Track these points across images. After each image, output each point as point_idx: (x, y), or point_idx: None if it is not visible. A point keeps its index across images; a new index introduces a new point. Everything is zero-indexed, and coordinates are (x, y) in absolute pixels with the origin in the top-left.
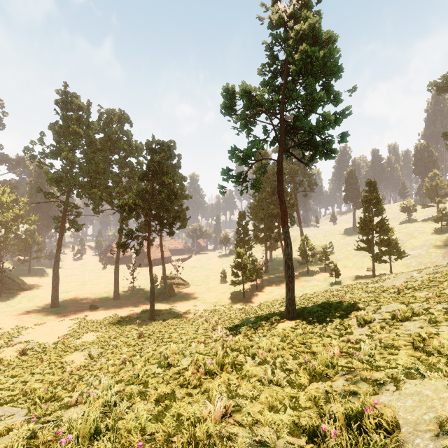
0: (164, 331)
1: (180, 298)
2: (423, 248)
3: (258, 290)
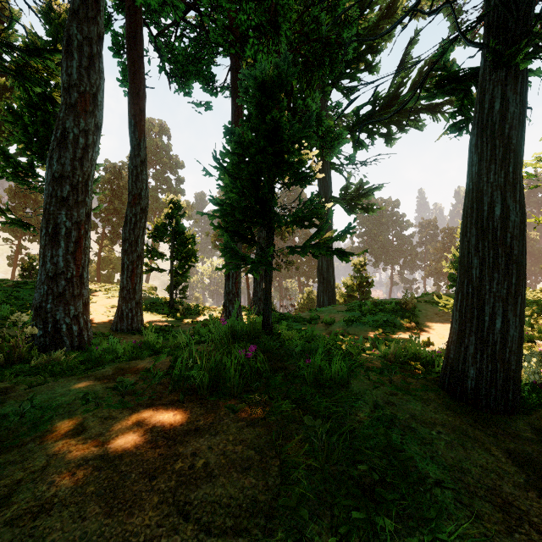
0: None
1: None
2: None
3: None
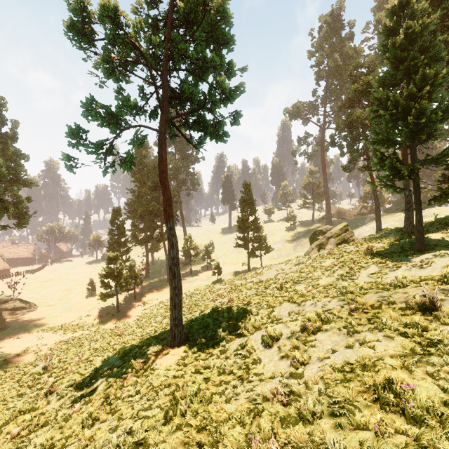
0: None
1: (15, 331)
2: (281, 243)
3: (137, 300)
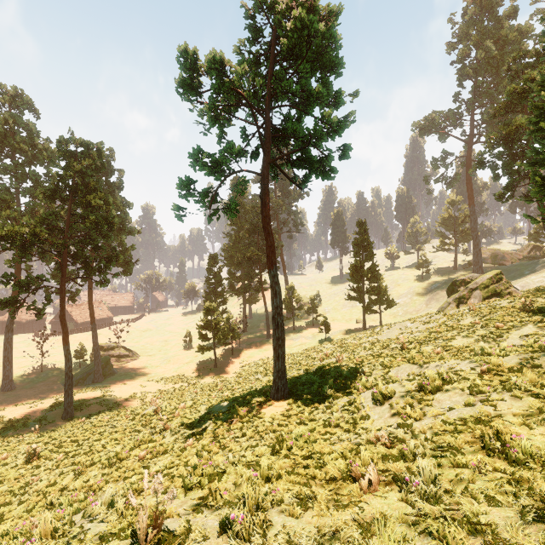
0: (83, 439)
1: (121, 377)
2: (408, 296)
3: (235, 356)
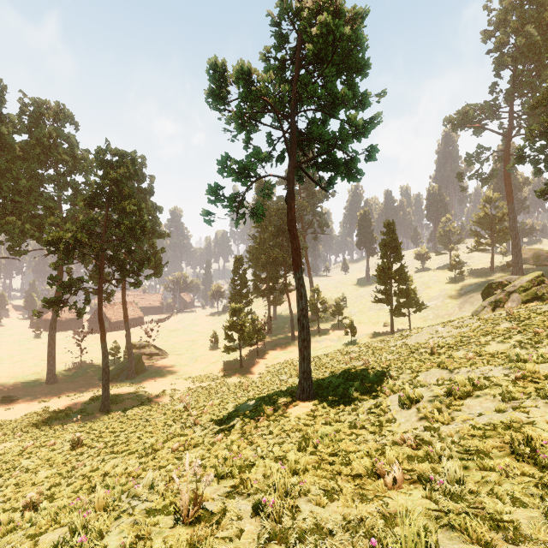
0: (120, 431)
1: (152, 374)
2: (439, 299)
3: (260, 357)
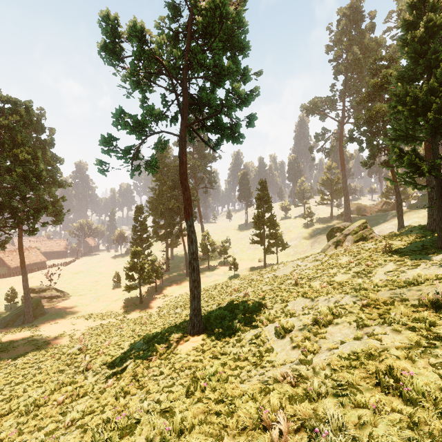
0: (4, 384)
1: (52, 316)
2: (297, 240)
3: (158, 293)
